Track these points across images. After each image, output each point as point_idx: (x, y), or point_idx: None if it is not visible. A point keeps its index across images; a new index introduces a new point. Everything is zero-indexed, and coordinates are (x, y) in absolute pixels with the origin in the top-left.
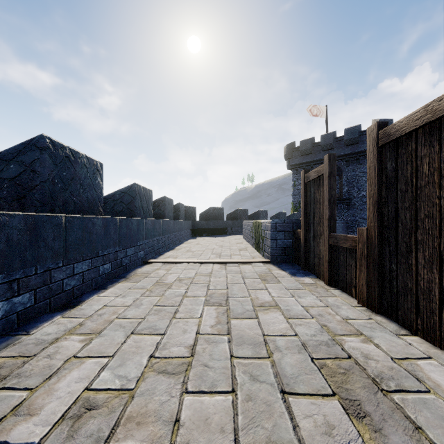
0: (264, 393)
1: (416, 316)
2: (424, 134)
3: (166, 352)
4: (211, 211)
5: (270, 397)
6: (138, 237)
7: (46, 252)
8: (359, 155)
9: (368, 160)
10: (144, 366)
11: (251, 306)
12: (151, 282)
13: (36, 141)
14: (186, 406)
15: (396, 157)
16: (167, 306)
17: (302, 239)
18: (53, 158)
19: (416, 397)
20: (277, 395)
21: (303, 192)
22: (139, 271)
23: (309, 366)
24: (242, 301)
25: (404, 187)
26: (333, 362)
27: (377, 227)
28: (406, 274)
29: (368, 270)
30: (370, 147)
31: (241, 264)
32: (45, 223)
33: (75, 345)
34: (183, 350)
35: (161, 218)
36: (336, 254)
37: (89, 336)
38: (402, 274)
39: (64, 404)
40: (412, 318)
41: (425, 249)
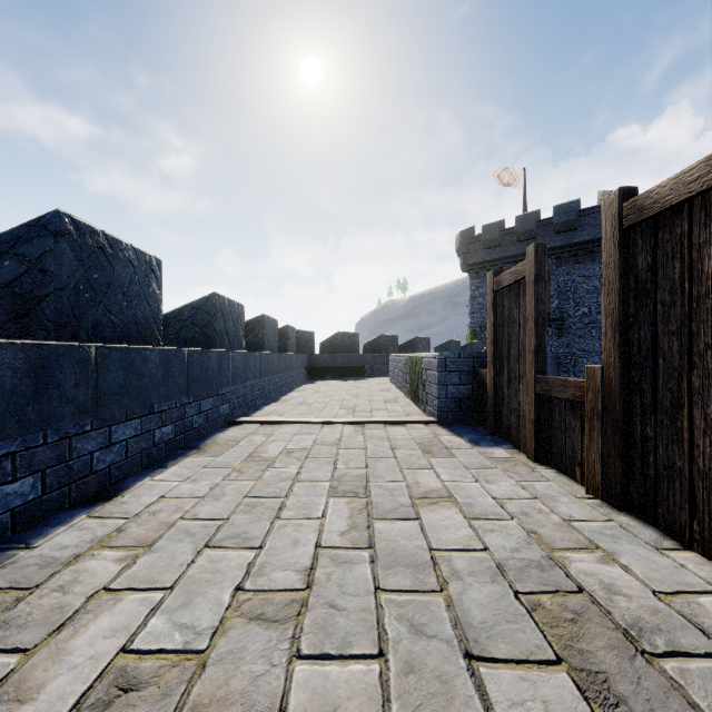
0: (436, 657)
1: (690, 516)
2: (704, 207)
3: (264, 579)
4: (340, 339)
5: (447, 667)
6: (220, 381)
7: (63, 408)
8: (576, 249)
9: (605, 252)
10: (226, 606)
11: (407, 497)
12: (241, 456)
13: (47, 220)
14: (298, 684)
15: (654, 246)
16: (266, 498)
17: (489, 385)
18: (77, 250)
19: (705, 667)
20: (459, 661)
21: (491, 307)
22: (220, 437)
23: (511, 607)
24: (392, 489)
25: (668, 297)
26: (552, 598)
27: (621, 364)
28: (671, 445)
29: (605, 437)
30: (608, 230)
31: (388, 426)
32: (61, 357)
33: (109, 567)
34: (293, 577)
35: (258, 349)
36: (548, 409)
37: (132, 550)
38: (665, 445)
39: (82, 680)
40: (683, 520)
41: (707, 403)
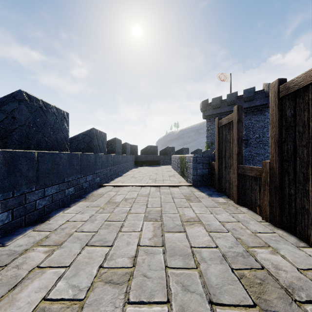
0: (195, 303)
1: None
2: None
3: (113, 262)
4: (149, 148)
5: (200, 308)
6: (95, 167)
7: (22, 180)
8: (253, 108)
9: (271, 109)
10: (94, 275)
11: (180, 221)
12: (104, 201)
13: (15, 94)
14: None
15: (294, 105)
16: (115, 222)
17: (216, 169)
18: (29, 108)
19: None
20: (206, 305)
21: (217, 134)
22: (95, 192)
23: (230, 276)
24: (173, 217)
25: (301, 129)
26: (249, 272)
27: (278, 160)
28: (303, 198)
29: (271, 193)
30: (272, 98)
31: (170, 187)
32: (21, 157)
33: (40, 255)
34: (126, 260)
35: (112, 153)
36: (243, 180)
37: (52, 247)
38: (300, 198)
39: None
40: (309, 233)
41: None
